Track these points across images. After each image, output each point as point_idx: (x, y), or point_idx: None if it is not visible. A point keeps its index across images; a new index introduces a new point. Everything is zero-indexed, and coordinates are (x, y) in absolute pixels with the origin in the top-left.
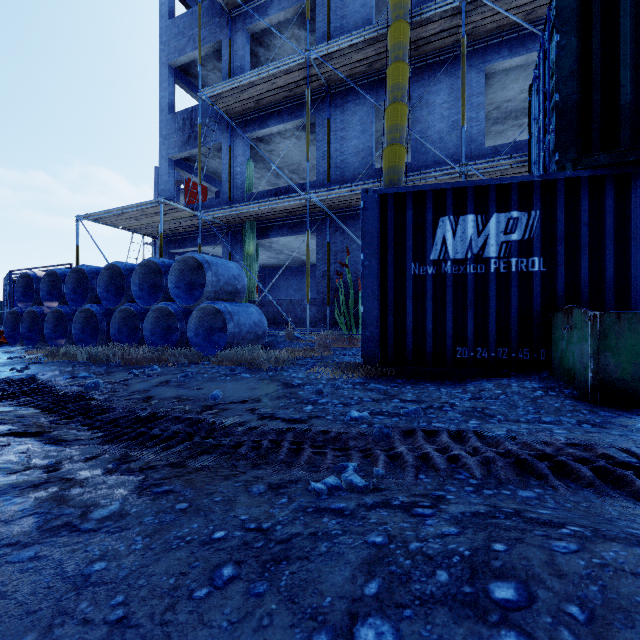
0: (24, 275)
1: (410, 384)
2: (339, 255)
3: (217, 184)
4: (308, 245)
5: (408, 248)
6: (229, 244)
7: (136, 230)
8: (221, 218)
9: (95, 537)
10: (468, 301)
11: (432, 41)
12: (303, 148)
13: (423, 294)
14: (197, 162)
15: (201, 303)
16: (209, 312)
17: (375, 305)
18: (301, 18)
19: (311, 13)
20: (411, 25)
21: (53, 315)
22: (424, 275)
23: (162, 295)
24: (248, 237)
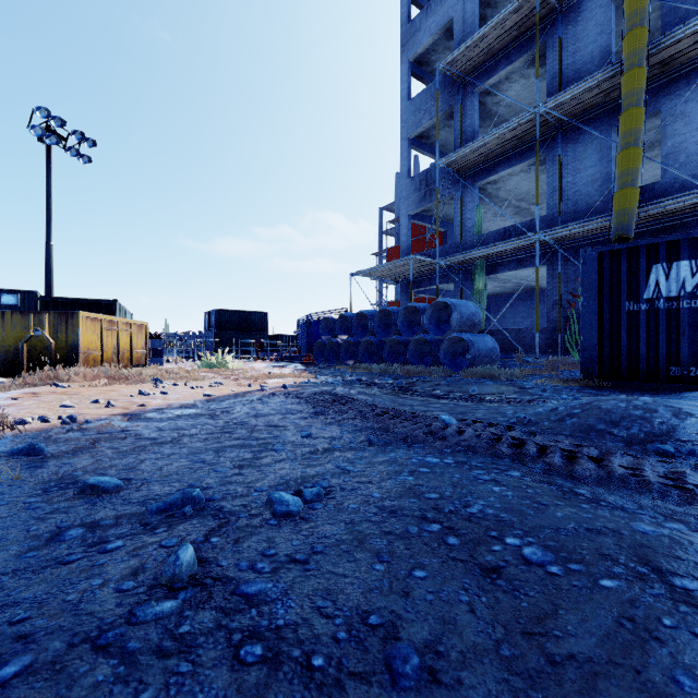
0: (325, 318)
1: (620, 392)
2: (571, 284)
3: (444, 225)
4: (537, 280)
5: (622, 291)
6: (460, 282)
7: (385, 278)
8: (454, 262)
9: (466, 405)
10: (681, 330)
11: (685, 53)
12: (532, 179)
13: (637, 325)
14: (429, 211)
15: (449, 335)
16: (453, 341)
17: (592, 334)
18: (530, 60)
19: (541, 52)
20: (648, 66)
21: (344, 344)
22: (637, 311)
23: (420, 329)
24: (478, 275)
